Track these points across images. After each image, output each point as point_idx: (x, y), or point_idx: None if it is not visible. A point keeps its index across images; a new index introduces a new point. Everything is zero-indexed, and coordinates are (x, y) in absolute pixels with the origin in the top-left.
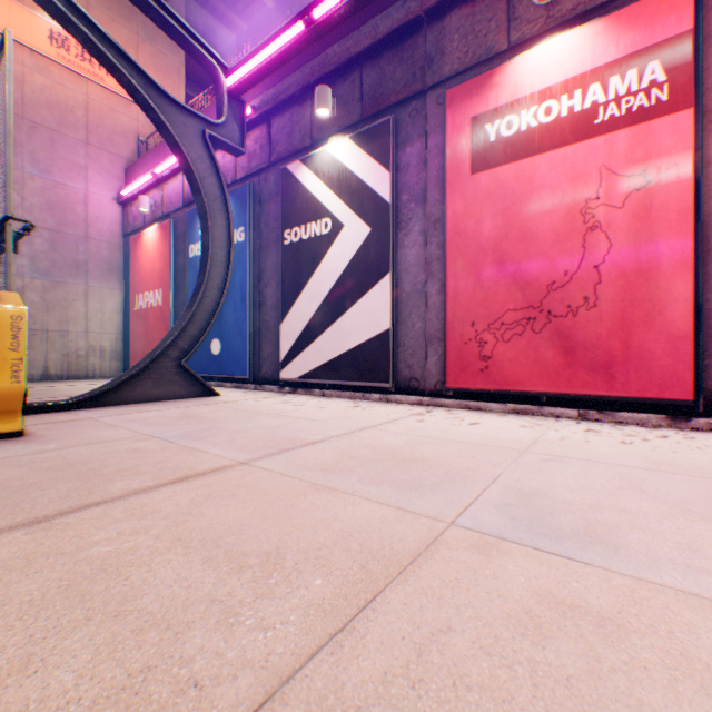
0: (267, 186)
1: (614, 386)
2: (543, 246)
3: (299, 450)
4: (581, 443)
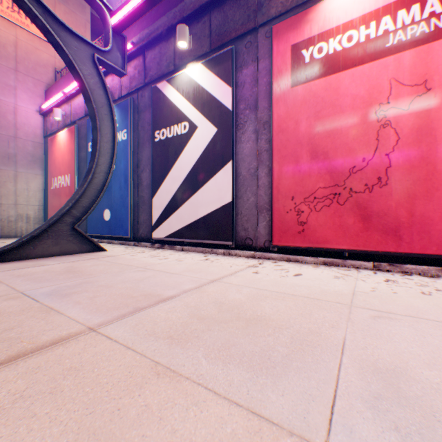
0: (143, 100)
1: (401, 245)
2: (346, 139)
3: (152, 308)
4: (391, 295)
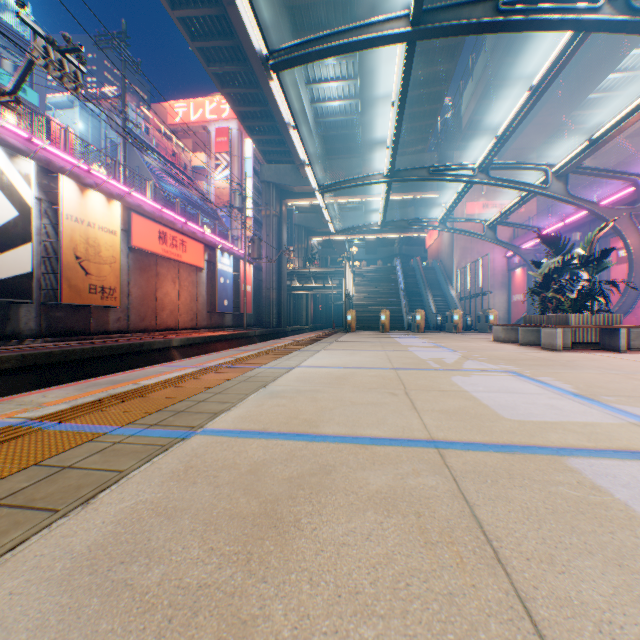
0: None
1: None
2: None
3: None
4: None
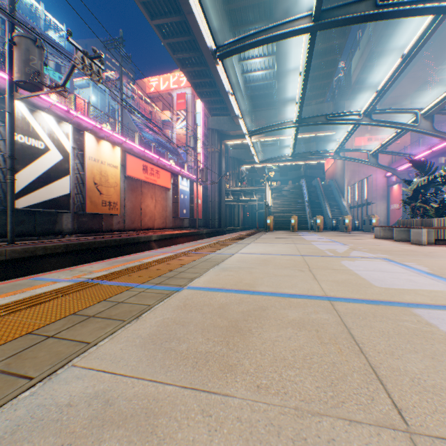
0: None
1: None
2: None
3: None
4: None
